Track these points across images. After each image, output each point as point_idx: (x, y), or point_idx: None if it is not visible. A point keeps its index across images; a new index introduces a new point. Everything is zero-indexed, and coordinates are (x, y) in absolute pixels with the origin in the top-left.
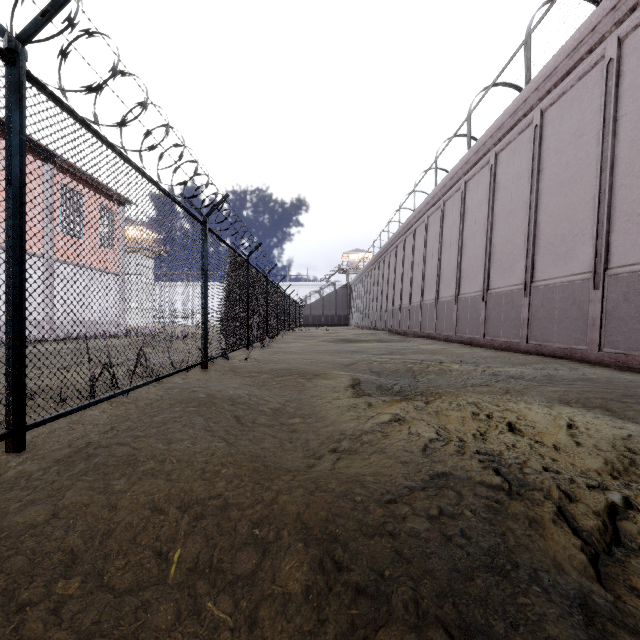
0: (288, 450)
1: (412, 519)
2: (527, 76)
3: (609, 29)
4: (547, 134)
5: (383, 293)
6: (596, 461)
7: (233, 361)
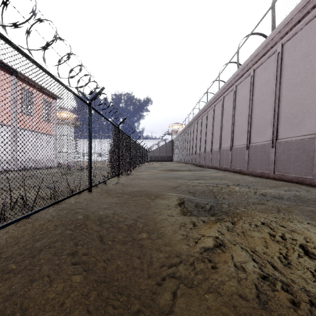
0: (136, 268)
1: None
2: (273, 26)
3: None
4: (285, 57)
5: (190, 145)
6: None
7: (109, 185)
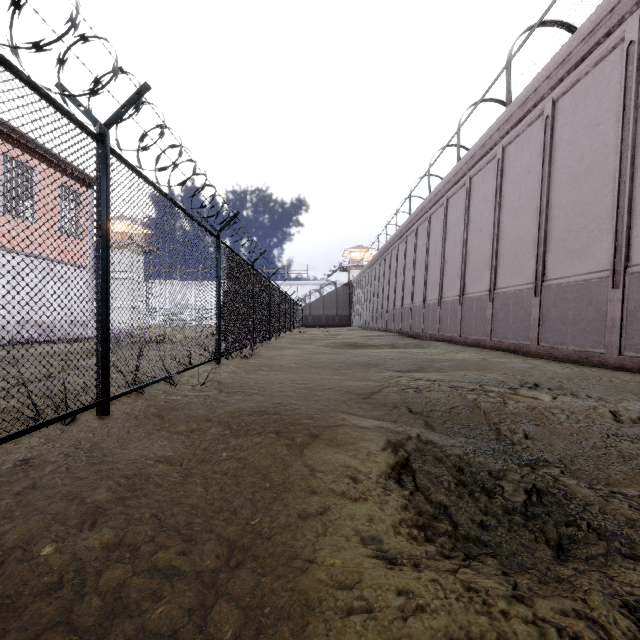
0: None
1: None
2: None
3: None
4: None
5: (390, 291)
6: None
7: (180, 388)
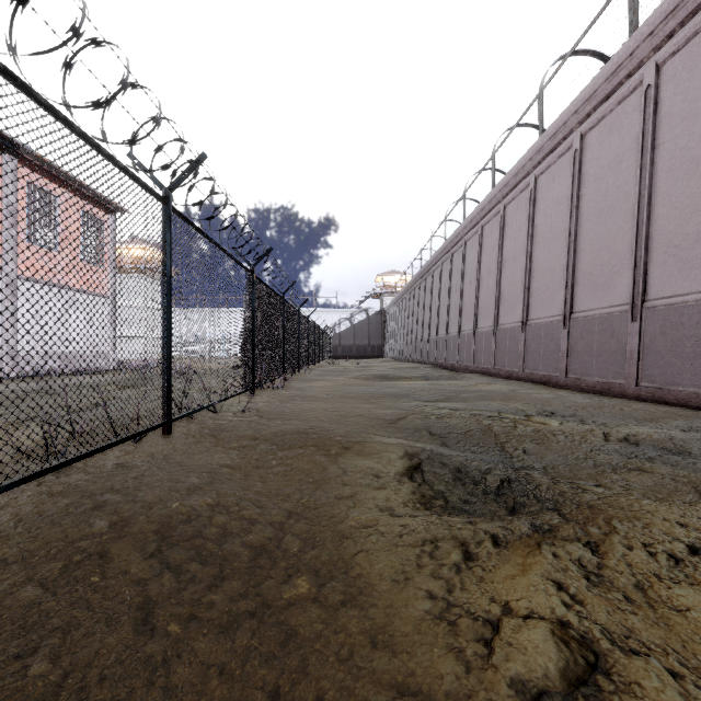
0: None
1: None
2: (632, 22)
3: None
4: (667, 95)
5: (424, 320)
6: None
7: (224, 415)
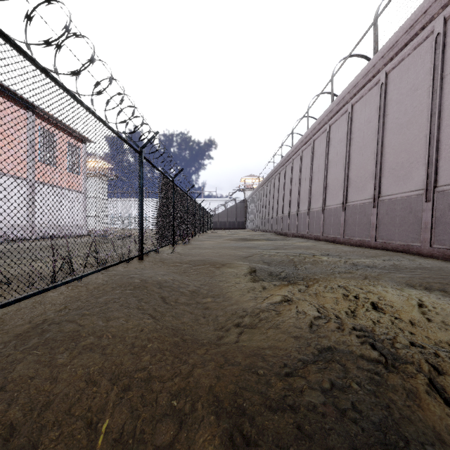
0: (202, 324)
1: (309, 393)
2: (375, 48)
3: (437, 11)
4: (390, 89)
5: (270, 206)
6: (446, 334)
7: (162, 254)
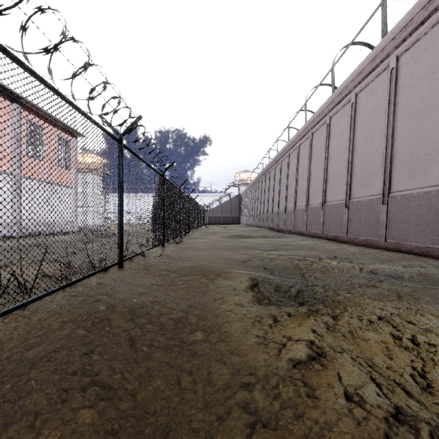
0: (186, 392)
1: None
2: (384, 30)
3: None
4: (402, 74)
5: (265, 201)
6: None
7: (149, 258)
